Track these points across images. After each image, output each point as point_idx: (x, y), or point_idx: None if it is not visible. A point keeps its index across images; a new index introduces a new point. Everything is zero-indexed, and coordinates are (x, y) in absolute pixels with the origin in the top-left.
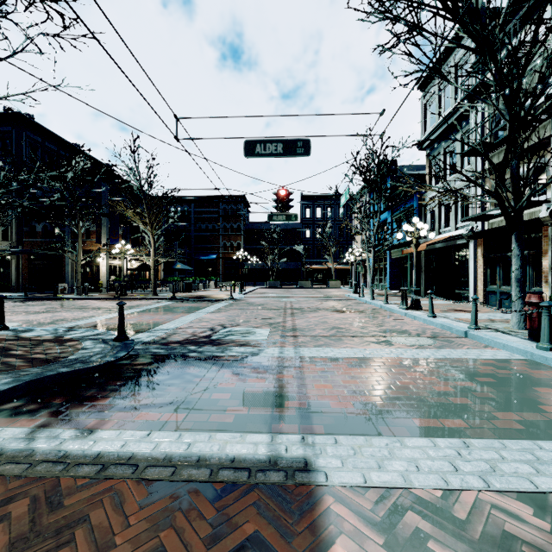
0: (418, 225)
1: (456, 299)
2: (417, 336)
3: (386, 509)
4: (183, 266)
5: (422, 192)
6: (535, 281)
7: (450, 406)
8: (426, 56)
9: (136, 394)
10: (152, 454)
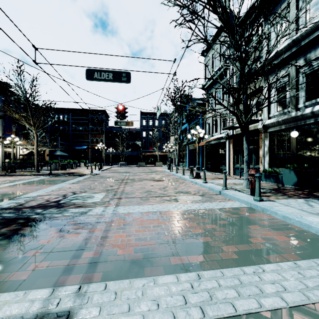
0: (199, 130)
1: (220, 172)
2: (193, 195)
3: None
4: (61, 153)
5: (204, 113)
6: (256, 162)
7: (198, 244)
8: (199, 31)
9: None
10: None
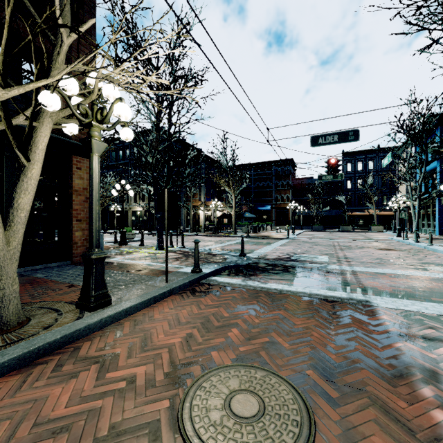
0: None
1: None
2: None
3: (406, 314)
4: (250, 215)
5: None
6: None
7: None
8: None
9: (272, 275)
10: (296, 291)
